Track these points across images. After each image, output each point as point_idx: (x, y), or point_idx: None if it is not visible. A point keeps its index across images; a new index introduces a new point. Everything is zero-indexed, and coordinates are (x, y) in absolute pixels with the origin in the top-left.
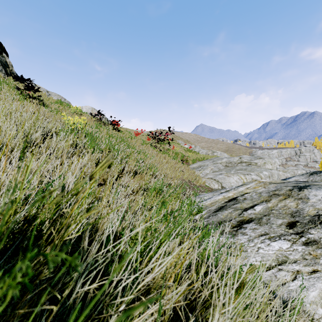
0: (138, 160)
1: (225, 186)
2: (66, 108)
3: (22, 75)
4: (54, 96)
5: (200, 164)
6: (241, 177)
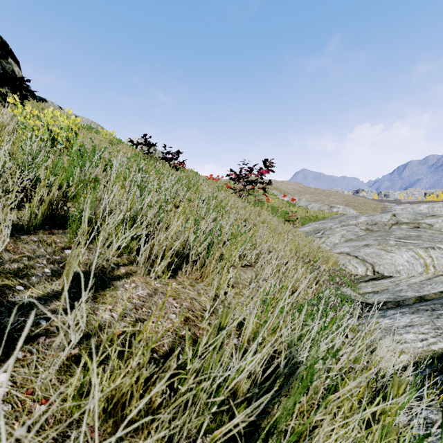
0: (202, 217)
1: (382, 271)
2: (91, 133)
3: (4, 68)
4: (86, 123)
5: (316, 227)
6: (419, 253)
